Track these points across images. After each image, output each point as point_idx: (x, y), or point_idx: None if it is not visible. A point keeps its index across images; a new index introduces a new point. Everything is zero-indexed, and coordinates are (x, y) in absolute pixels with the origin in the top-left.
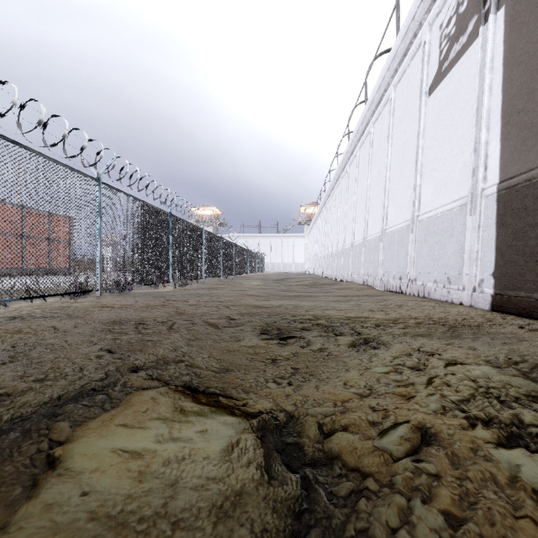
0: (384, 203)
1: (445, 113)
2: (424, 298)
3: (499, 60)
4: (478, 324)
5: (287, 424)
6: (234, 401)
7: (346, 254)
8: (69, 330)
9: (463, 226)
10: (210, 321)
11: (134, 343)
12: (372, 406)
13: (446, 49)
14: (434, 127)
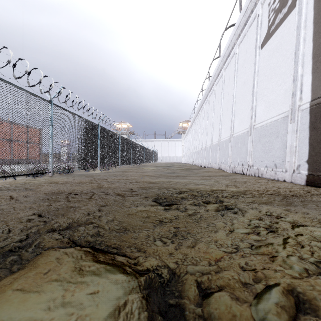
0: (232, 118)
1: (272, 59)
2: (259, 177)
3: (310, 21)
4: (302, 194)
5: (169, 282)
6: (127, 259)
7: (207, 150)
8: (20, 199)
9: (285, 130)
10: (118, 192)
11: (60, 208)
12: (242, 266)
13: (273, 18)
14: (264, 68)
